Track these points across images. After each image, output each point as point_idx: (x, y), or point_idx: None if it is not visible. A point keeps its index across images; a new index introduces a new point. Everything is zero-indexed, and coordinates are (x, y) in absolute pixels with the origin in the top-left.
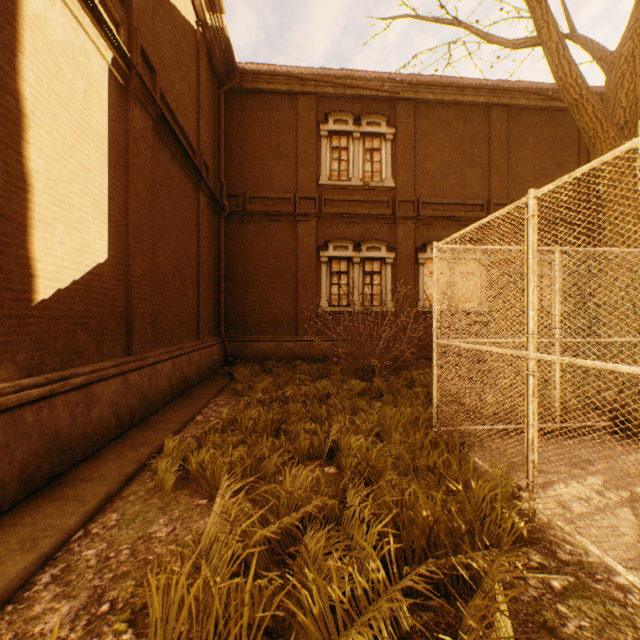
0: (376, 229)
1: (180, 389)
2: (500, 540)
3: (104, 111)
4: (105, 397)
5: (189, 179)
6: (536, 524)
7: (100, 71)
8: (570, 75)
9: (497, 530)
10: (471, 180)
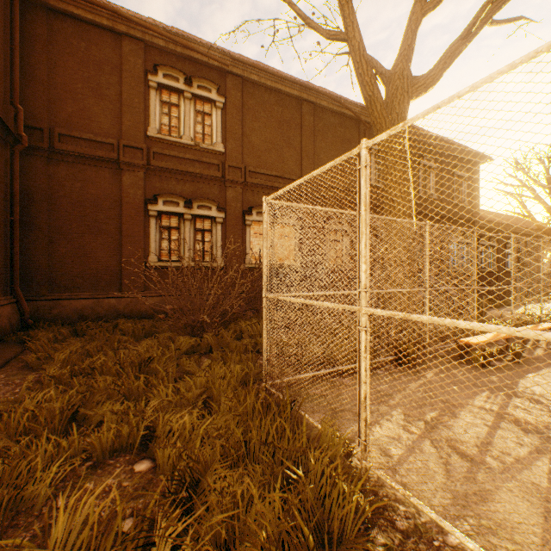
0: (207, 189)
1: None
2: (345, 528)
3: None
4: None
5: None
6: (373, 489)
7: None
8: (367, 74)
9: (341, 514)
10: (288, 158)
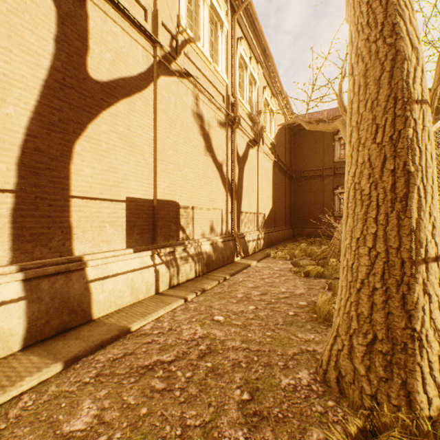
0: None
1: (283, 239)
2: None
3: (271, 175)
4: (274, 235)
5: (283, 175)
6: None
7: (271, 167)
8: None
9: None
10: None
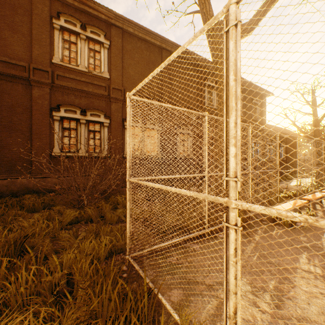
0: (97, 103)
1: None
2: None
3: None
4: None
5: None
6: None
7: None
8: (209, 13)
9: None
10: (153, 85)
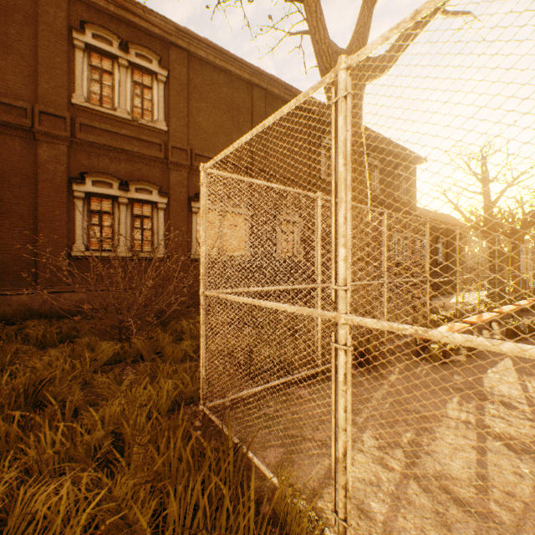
0: (147, 170)
1: None
2: None
3: None
4: None
5: None
6: None
7: None
8: (324, 42)
9: None
10: None
